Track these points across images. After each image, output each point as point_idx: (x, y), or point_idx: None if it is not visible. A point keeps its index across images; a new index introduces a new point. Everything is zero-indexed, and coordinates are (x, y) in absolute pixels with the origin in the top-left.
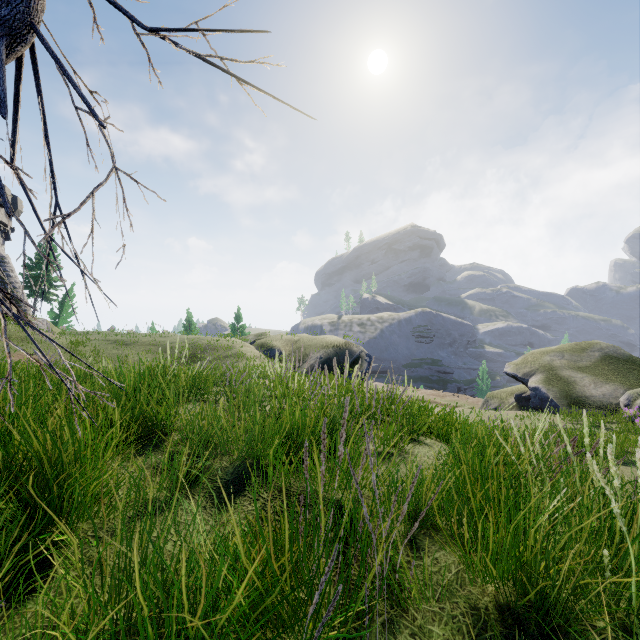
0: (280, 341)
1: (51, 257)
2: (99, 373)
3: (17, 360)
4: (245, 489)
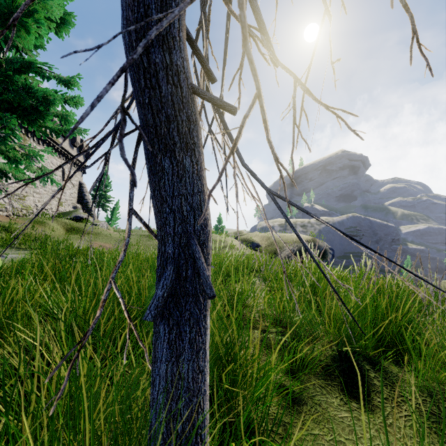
0: (257, 237)
1: (107, 183)
2: (402, 268)
3: (95, 247)
4: (374, 384)
